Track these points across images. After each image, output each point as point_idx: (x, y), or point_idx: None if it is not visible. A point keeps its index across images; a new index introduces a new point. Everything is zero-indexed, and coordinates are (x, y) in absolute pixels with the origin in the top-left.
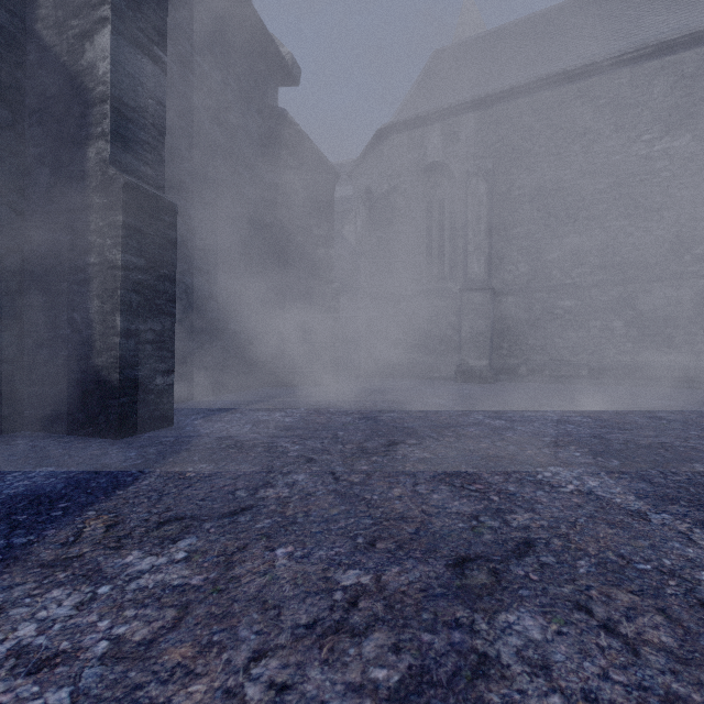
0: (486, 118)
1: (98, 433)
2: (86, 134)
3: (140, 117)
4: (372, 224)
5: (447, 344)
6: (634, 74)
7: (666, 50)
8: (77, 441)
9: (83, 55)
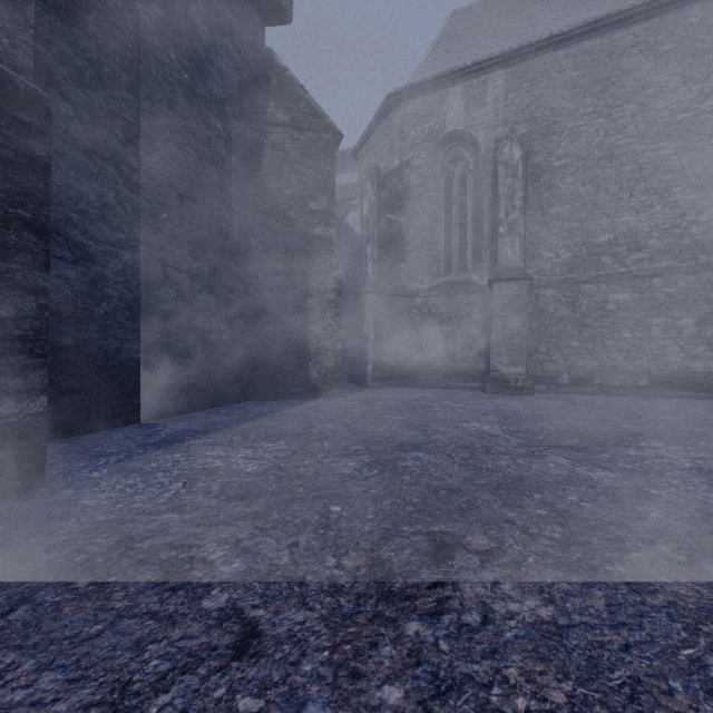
0: (518, 75)
1: None
2: None
3: None
4: (381, 205)
5: (470, 347)
6: (707, 10)
7: None
8: None
9: None
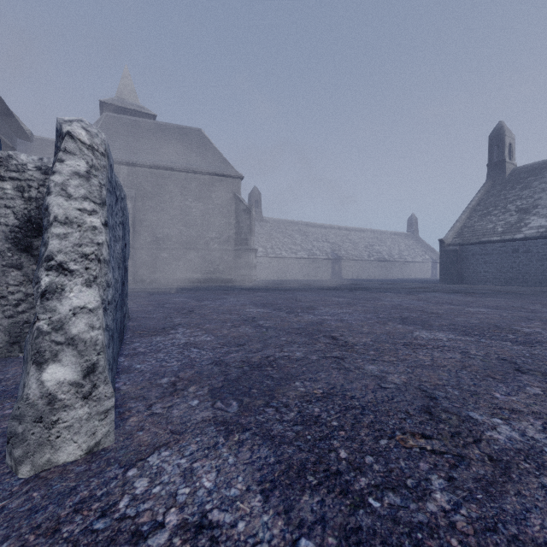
0: (133, 171)
1: None
2: None
3: None
4: None
5: None
6: (186, 176)
7: (195, 173)
8: None
9: None
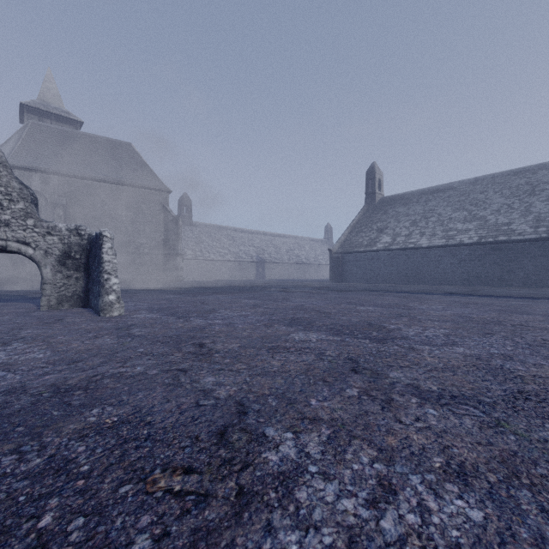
0: (63, 181)
1: None
2: None
3: None
4: None
5: None
6: (117, 188)
7: (126, 186)
8: None
9: None
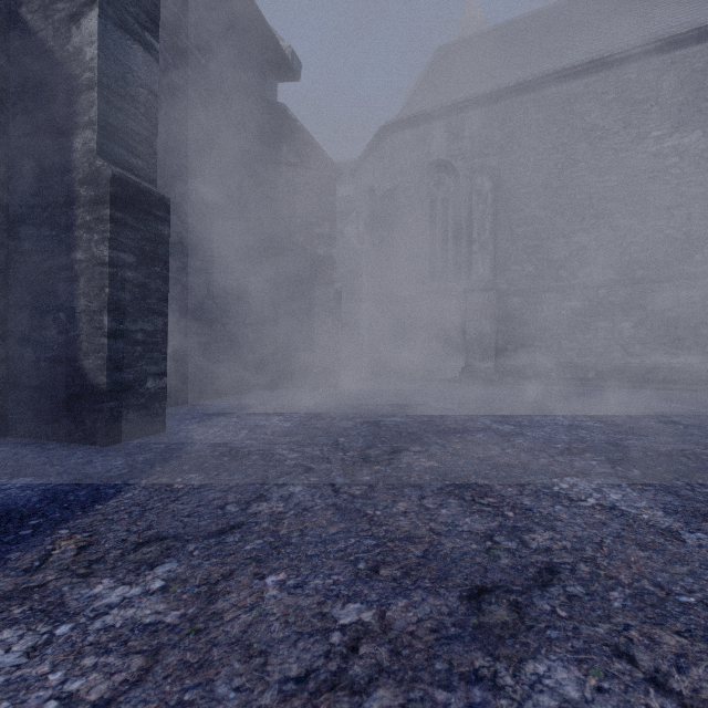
0: (491, 114)
1: (85, 440)
2: (72, 124)
3: (130, 106)
4: (374, 224)
5: (451, 346)
6: (643, 69)
7: (676, 44)
8: (62, 448)
9: (69, 40)
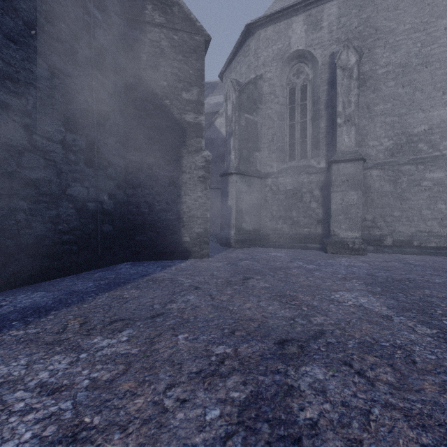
0: (349, 3)
1: None
2: None
3: None
4: (241, 106)
5: (310, 216)
6: None
7: None
8: None
9: None
